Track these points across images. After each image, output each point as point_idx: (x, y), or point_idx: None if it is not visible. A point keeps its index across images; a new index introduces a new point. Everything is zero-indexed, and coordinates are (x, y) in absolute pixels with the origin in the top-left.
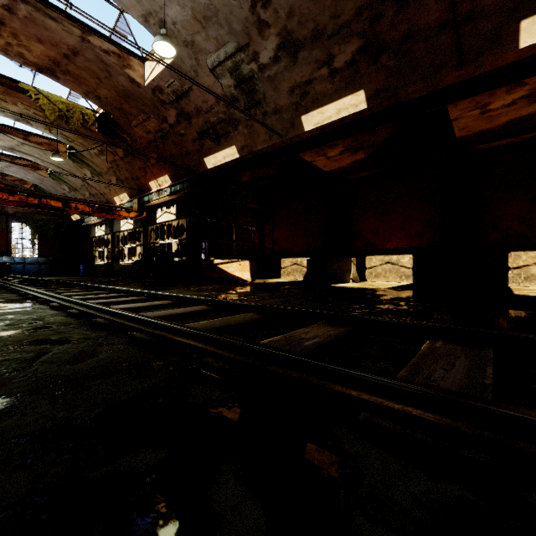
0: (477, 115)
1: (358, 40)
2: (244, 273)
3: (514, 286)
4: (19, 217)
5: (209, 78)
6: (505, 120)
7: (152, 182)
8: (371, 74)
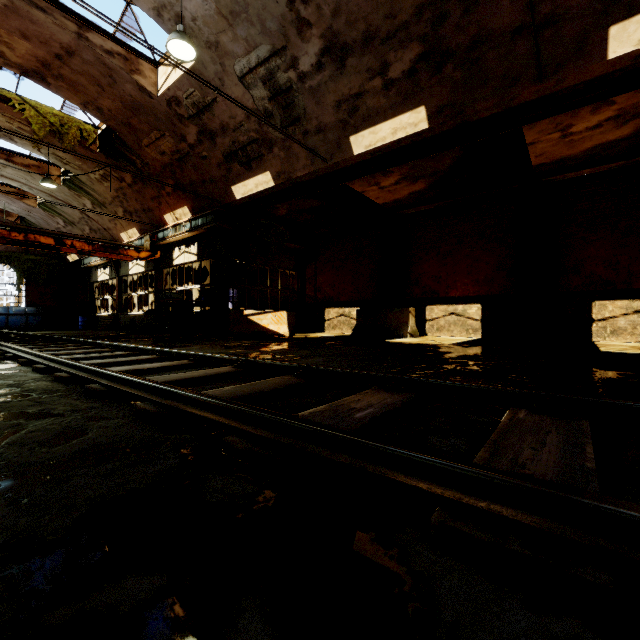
0: (557, 139)
1: (418, 45)
2: (280, 326)
3: (599, 341)
4: (1, 257)
5: (238, 88)
6: (589, 145)
7: (168, 216)
8: (433, 87)
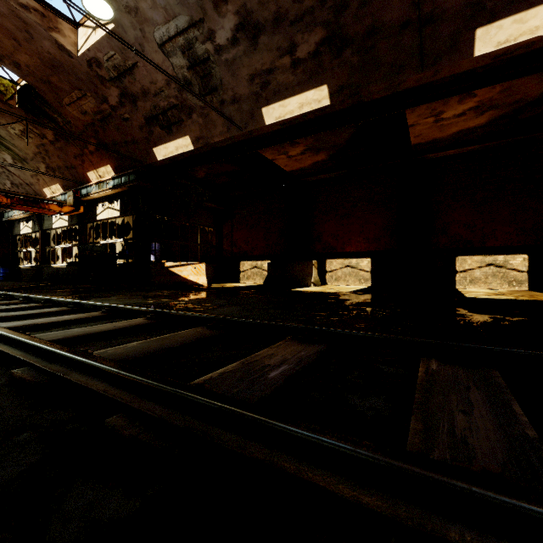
0: (432, 123)
1: (322, 30)
2: (199, 277)
3: (461, 288)
4: None
5: (158, 55)
6: (455, 130)
7: (91, 173)
8: (334, 69)
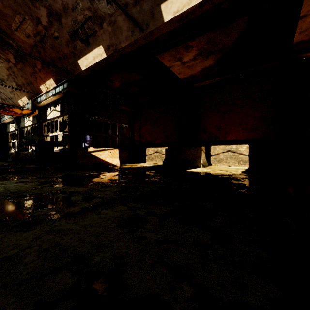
0: None
1: None
2: (114, 159)
3: None
4: None
5: None
6: None
7: (42, 86)
8: None
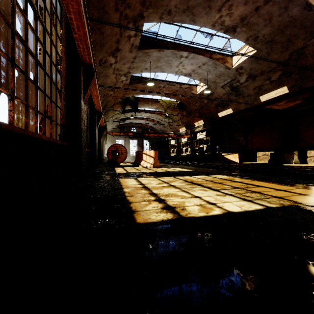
0: None
1: (280, 71)
2: (235, 159)
3: None
4: (145, 138)
5: (220, 89)
6: None
7: (195, 123)
8: (288, 81)
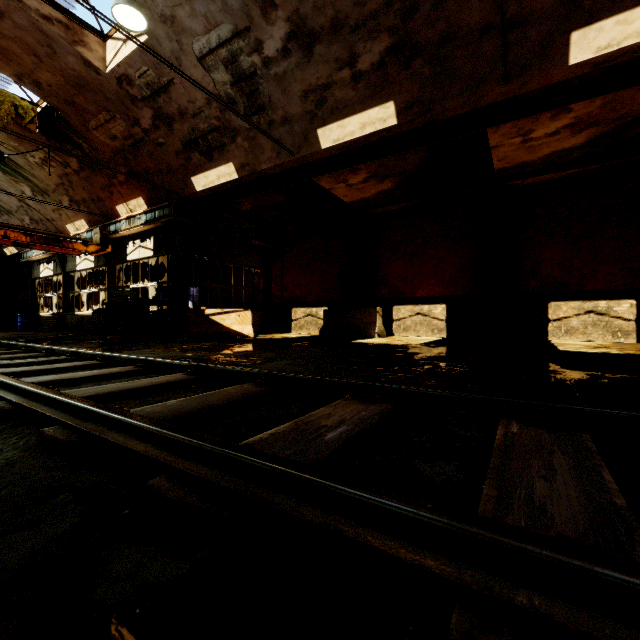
0: (519, 143)
1: (388, 37)
2: (244, 326)
3: (554, 340)
4: None
5: (197, 70)
6: (547, 152)
7: (121, 207)
8: (402, 83)
